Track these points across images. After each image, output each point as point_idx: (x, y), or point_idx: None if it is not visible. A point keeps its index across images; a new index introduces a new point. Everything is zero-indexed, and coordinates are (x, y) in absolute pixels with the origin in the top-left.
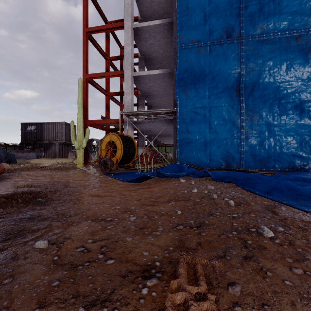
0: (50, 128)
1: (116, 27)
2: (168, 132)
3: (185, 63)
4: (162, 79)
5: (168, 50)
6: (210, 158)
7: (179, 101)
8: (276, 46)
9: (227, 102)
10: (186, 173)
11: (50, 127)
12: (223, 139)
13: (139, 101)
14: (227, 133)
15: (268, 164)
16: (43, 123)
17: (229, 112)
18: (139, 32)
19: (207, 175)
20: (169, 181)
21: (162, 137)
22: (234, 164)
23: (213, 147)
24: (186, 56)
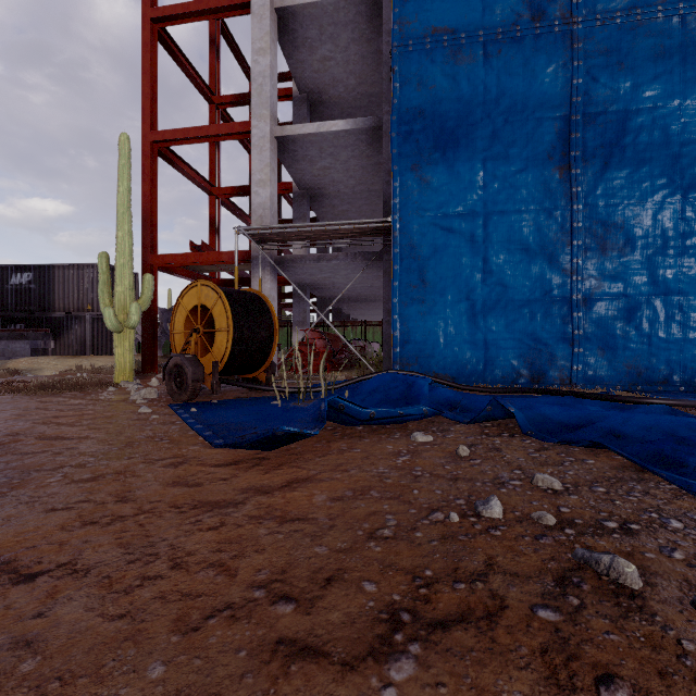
0: (69, 279)
1: (231, 8)
2: (369, 289)
3: (418, 91)
4: (352, 148)
5: (369, 79)
6: (487, 355)
7: (400, 197)
8: (672, 43)
9: (535, 199)
10: (431, 408)
11: (71, 275)
12: (523, 304)
13: (295, 210)
14: (535, 287)
15: (651, 372)
16: (51, 266)
17: (540, 228)
18: (293, 23)
19: (499, 415)
20: (374, 443)
21: (353, 304)
22: (554, 373)
23: (494, 326)
24: (421, 72)
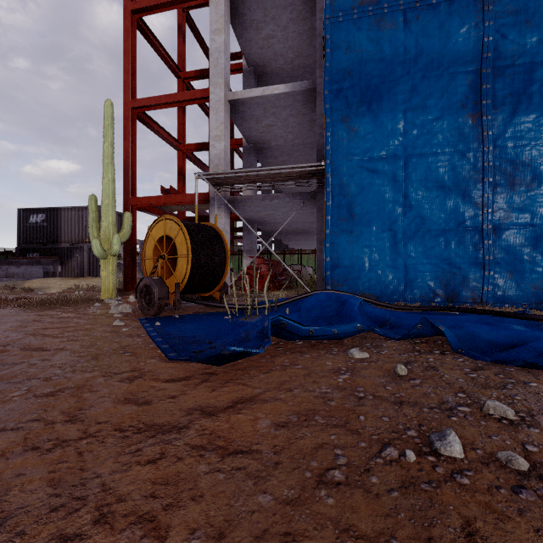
0: (72, 218)
1: None
2: (304, 224)
3: (347, 55)
4: (291, 107)
5: (304, 53)
6: (407, 278)
7: (332, 144)
8: None
9: (449, 143)
10: (364, 325)
11: (73, 216)
12: (438, 233)
13: (245, 161)
14: (449, 219)
15: None
16: (58, 208)
17: (454, 167)
18: (243, 8)
19: (428, 333)
20: (314, 359)
21: (291, 236)
22: (467, 293)
23: (413, 252)
24: (349, 39)
